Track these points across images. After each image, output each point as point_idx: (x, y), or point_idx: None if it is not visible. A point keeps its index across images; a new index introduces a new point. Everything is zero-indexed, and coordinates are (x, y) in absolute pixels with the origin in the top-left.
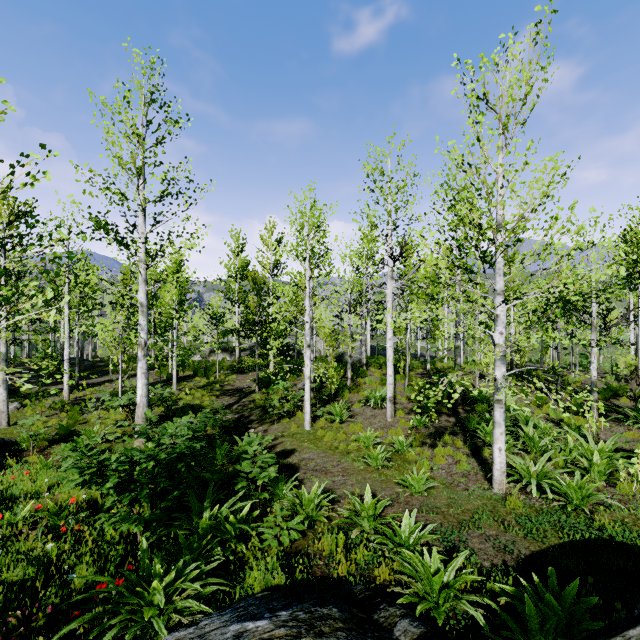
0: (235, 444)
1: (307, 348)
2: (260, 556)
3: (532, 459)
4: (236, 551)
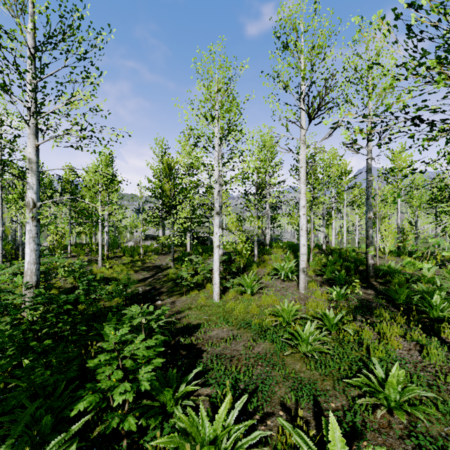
0: None
1: (216, 215)
2: None
3: None
4: None
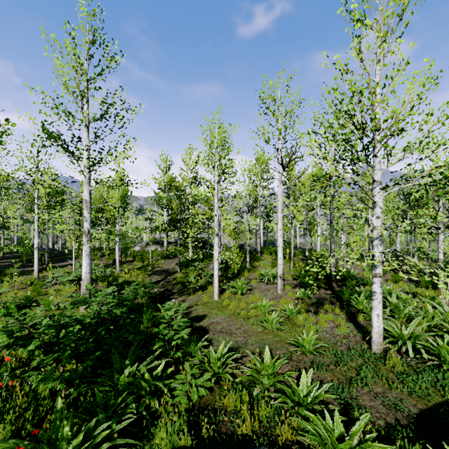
0: (159, 311)
1: (216, 236)
2: (167, 418)
3: (400, 324)
4: (150, 406)
